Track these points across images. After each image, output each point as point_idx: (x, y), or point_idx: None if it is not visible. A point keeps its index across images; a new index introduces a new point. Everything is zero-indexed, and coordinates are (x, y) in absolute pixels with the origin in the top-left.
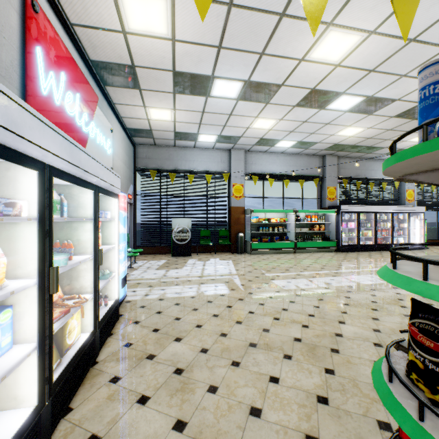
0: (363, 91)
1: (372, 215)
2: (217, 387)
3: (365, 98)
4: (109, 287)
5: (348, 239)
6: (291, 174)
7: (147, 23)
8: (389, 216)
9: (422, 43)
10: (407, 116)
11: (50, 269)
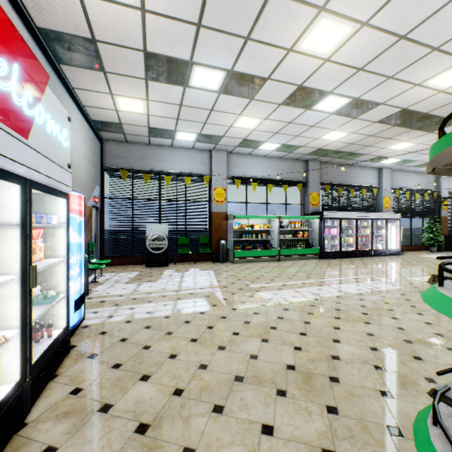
0: (350, 92)
1: (353, 221)
2: (194, 451)
3: (352, 100)
4: (56, 313)
5: (331, 246)
6: (274, 179)
7: None
8: (369, 222)
9: (412, 42)
10: (389, 122)
11: None
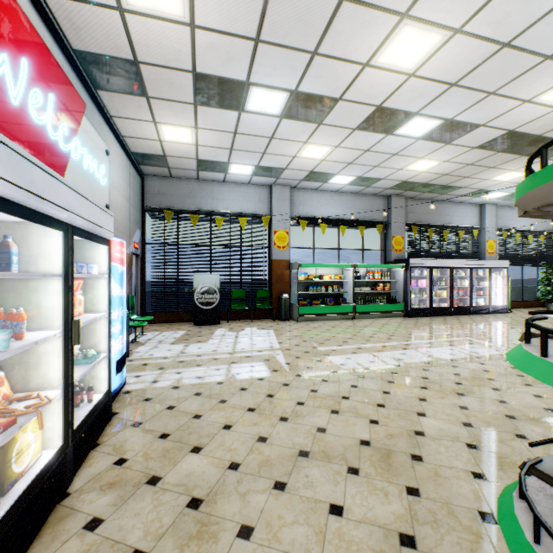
0: (442, 112)
1: (447, 270)
2: (253, 529)
3: (444, 121)
4: (96, 374)
5: (419, 301)
6: (348, 219)
7: None
8: (468, 272)
9: (518, 50)
10: (492, 148)
11: None
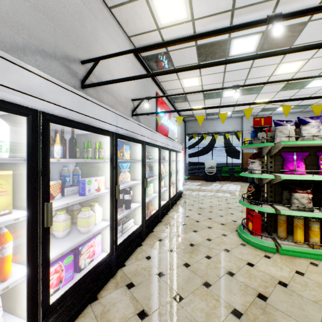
0: None
1: None
2: (212, 212)
3: None
4: (178, 185)
5: None
6: None
7: (191, 84)
8: None
9: None
10: None
11: (170, 172)
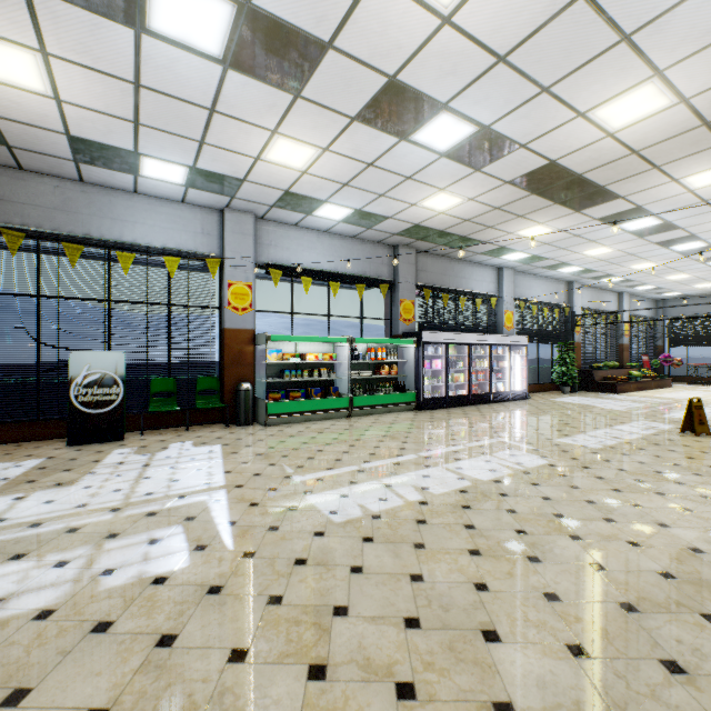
0: (478, 111)
1: (466, 348)
2: None
3: (478, 130)
4: None
5: (432, 388)
6: (342, 273)
7: None
8: (487, 350)
9: (595, 10)
10: (527, 186)
11: None
